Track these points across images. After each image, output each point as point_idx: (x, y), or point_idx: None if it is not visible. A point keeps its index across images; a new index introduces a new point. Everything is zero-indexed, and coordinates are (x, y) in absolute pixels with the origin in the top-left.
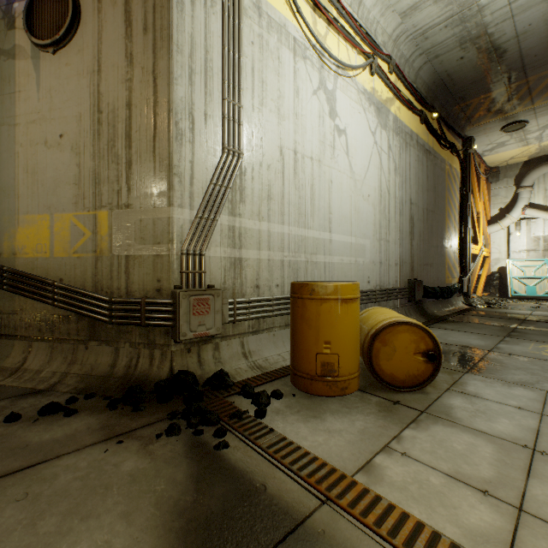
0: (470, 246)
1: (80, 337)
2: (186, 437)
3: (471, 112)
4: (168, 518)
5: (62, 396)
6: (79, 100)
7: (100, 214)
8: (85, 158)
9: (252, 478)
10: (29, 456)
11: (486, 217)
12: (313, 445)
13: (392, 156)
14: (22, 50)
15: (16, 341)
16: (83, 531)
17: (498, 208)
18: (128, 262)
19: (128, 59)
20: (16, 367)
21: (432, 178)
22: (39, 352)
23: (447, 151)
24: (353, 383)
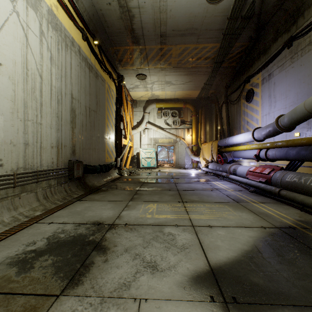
0: (122, 139)
1: None
2: None
3: (121, 57)
4: None
5: None
6: None
7: None
8: None
9: None
10: None
11: (132, 126)
12: None
13: (47, 44)
14: None
15: None
16: None
17: (137, 122)
18: None
19: None
20: None
21: (95, 87)
22: None
23: (107, 75)
24: None
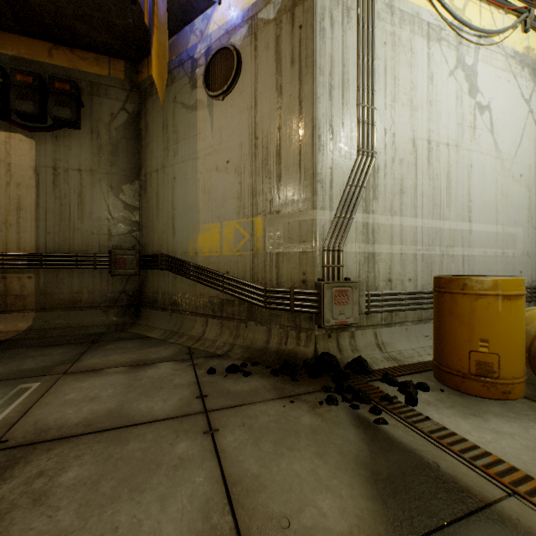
0: None
1: (241, 318)
2: (344, 408)
3: None
4: (354, 466)
5: (236, 361)
6: (240, 132)
7: (256, 220)
8: (244, 177)
9: (420, 454)
10: (233, 399)
11: None
12: (481, 441)
13: None
14: (201, 102)
15: (197, 317)
16: (292, 457)
17: None
18: (277, 258)
19: (278, 91)
20: (199, 336)
21: None
22: (213, 326)
23: None
24: (517, 388)
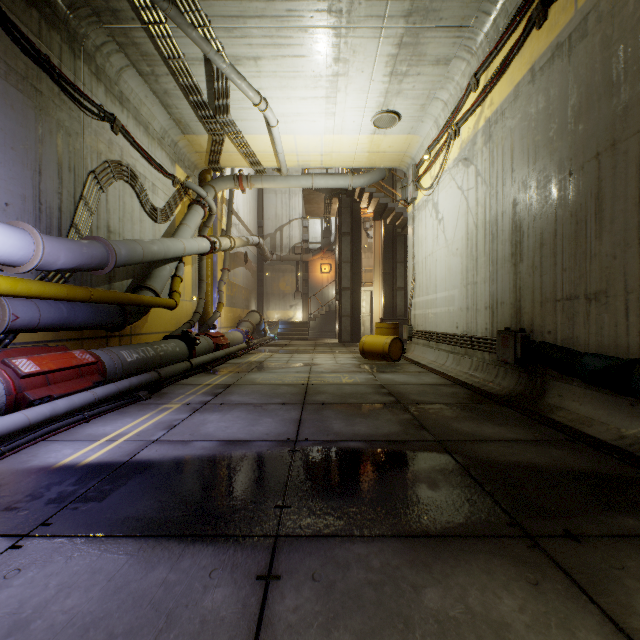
0: None
1: None
2: None
3: None
4: None
5: None
6: None
7: None
8: None
9: None
10: None
11: None
12: None
13: (481, 178)
14: None
15: None
16: None
17: None
18: None
19: None
20: None
21: (604, 59)
22: None
23: None
24: None
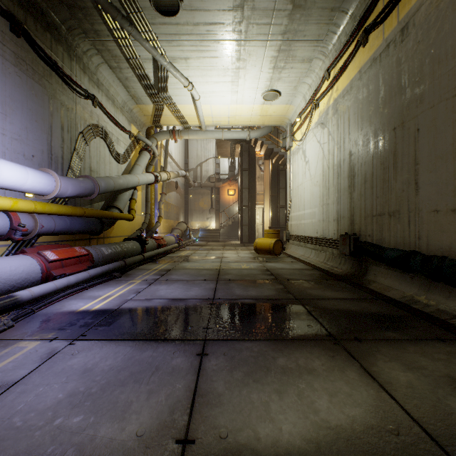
0: None
1: None
2: None
3: None
4: None
5: None
6: None
7: None
8: None
9: None
10: None
11: None
12: None
13: (331, 137)
14: None
15: None
16: None
17: None
18: None
19: None
20: None
21: (398, 72)
22: None
23: None
24: None
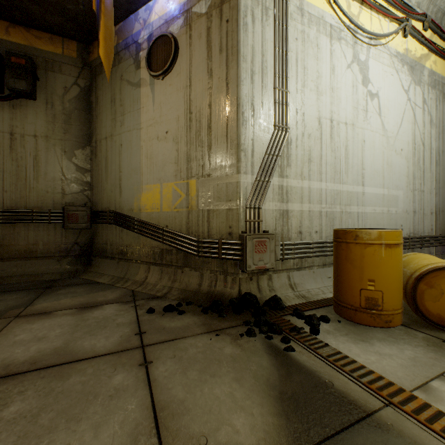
0: None
1: (178, 264)
2: (260, 339)
3: None
4: (265, 388)
5: (172, 302)
6: (177, 107)
7: (191, 182)
8: (181, 145)
9: (319, 375)
10: (167, 334)
11: None
12: (367, 362)
13: (427, 109)
14: (144, 81)
15: (141, 264)
16: (214, 383)
17: None
18: (208, 214)
19: (209, 73)
20: (142, 281)
21: None
22: (154, 272)
23: None
24: (396, 318)
